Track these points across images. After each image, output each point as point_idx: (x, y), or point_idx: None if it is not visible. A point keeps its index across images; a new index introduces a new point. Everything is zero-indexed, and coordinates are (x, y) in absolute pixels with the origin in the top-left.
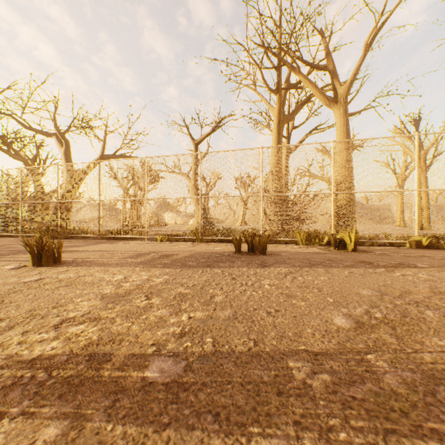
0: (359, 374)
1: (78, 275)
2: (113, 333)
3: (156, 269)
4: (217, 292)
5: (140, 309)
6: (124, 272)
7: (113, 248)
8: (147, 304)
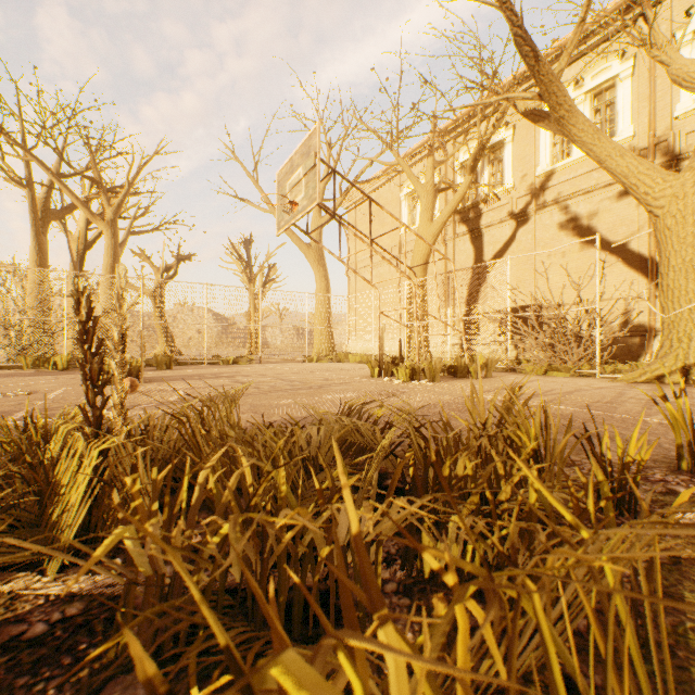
0: None
1: None
2: None
3: None
4: None
5: None
6: None
7: None
8: None
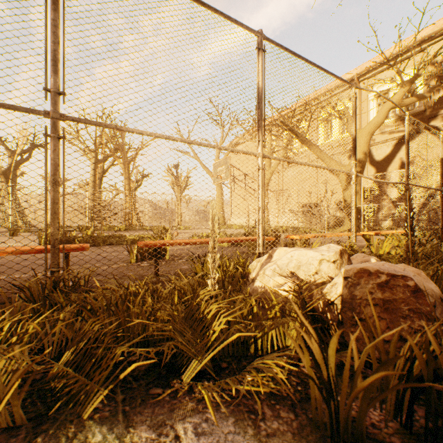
0: None
1: None
2: None
3: None
4: None
5: None
6: None
7: None
8: None
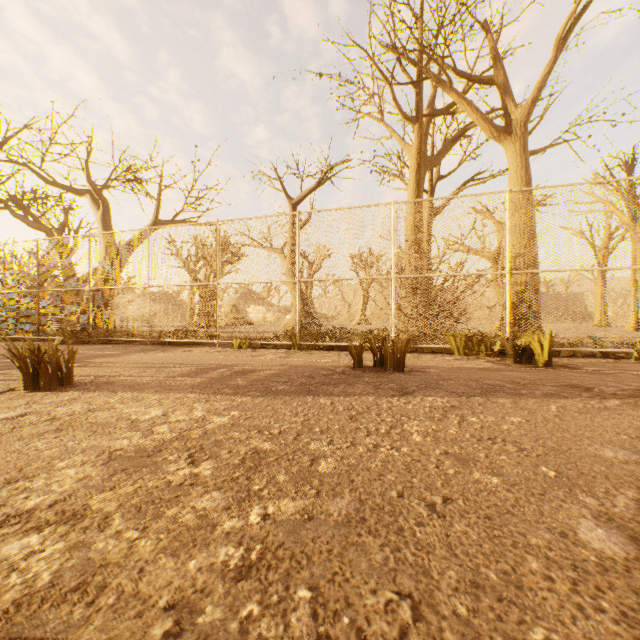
0: None
1: (87, 409)
2: (91, 563)
3: (221, 397)
4: (323, 449)
5: (169, 489)
6: (165, 404)
7: (164, 359)
8: (188, 476)
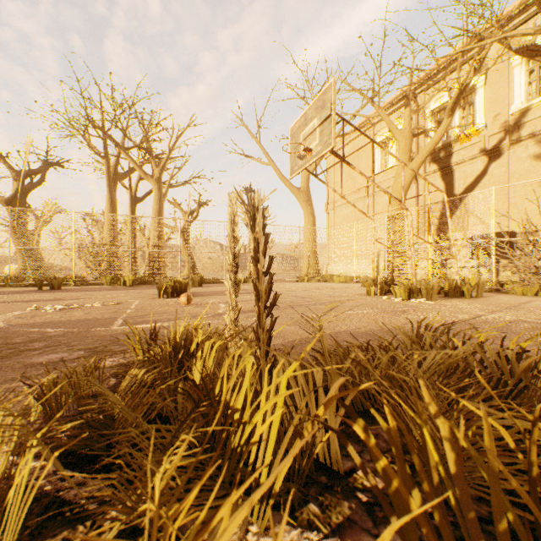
0: (37, 300)
1: None
2: None
3: None
4: (6, 297)
5: None
6: None
7: None
8: None
